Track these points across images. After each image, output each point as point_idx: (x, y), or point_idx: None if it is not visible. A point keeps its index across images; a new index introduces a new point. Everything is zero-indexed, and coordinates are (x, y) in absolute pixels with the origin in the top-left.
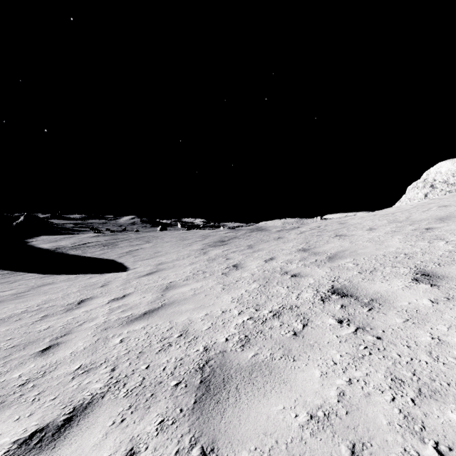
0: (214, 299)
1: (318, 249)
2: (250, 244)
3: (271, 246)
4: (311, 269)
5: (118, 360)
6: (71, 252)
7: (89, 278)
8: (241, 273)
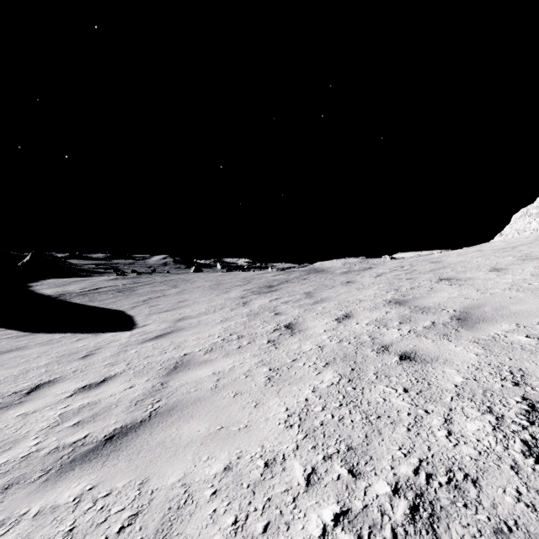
0: (249, 409)
1: (424, 300)
2: (308, 291)
3: (339, 294)
4: (436, 344)
5: None
6: (76, 300)
7: (77, 340)
8: (301, 342)
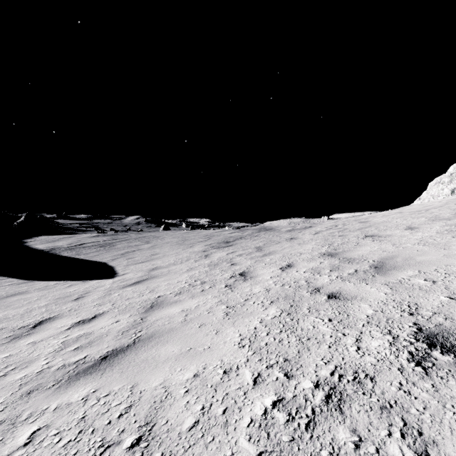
0: (211, 336)
1: (350, 253)
2: (259, 246)
3: (284, 248)
4: (356, 286)
5: None
6: (64, 253)
7: (68, 286)
8: (251, 286)
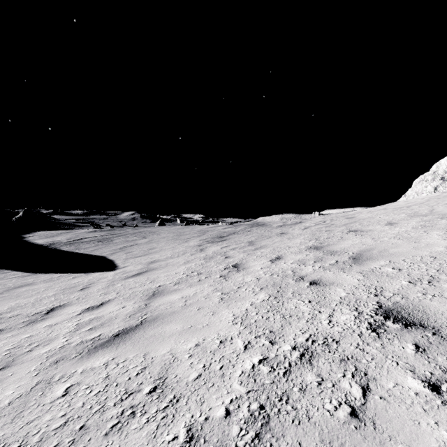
0: (209, 316)
1: (334, 246)
2: (251, 240)
3: (274, 242)
4: (335, 274)
5: (40, 445)
6: (64, 248)
7: (72, 278)
8: (244, 276)
